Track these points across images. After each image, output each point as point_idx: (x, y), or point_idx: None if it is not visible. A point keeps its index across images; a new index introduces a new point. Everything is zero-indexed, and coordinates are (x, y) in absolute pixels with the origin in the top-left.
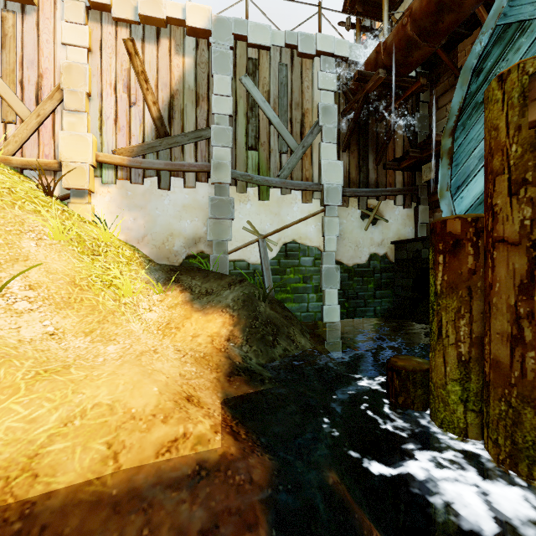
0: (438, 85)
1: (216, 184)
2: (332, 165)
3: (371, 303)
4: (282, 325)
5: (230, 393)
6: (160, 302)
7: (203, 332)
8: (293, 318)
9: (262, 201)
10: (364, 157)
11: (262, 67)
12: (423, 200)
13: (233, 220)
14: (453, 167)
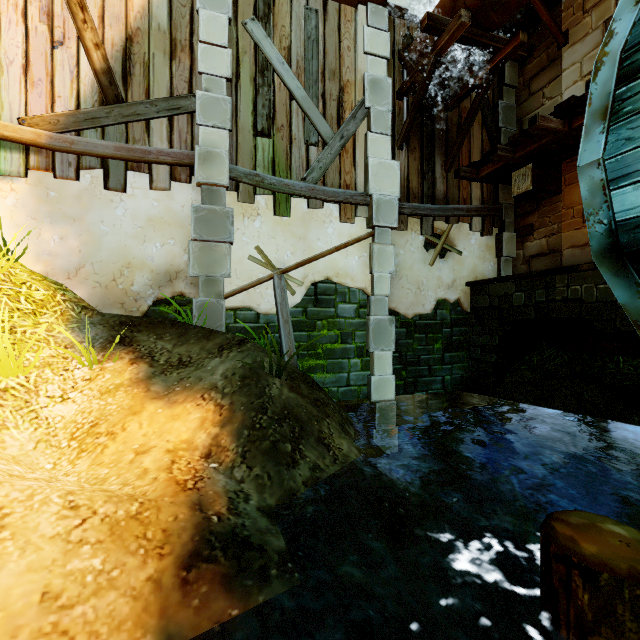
0: (530, 62)
1: (204, 186)
2: (384, 166)
3: (438, 371)
4: (310, 418)
5: (180, 628)
6: (87, 383)
7: (159, 441)
8: (327, 402)
9: (279, 217)
10: (429, 158)
11: (279, 9)
12: (508, 225)
13: (232, 245)
14: (611, 141)
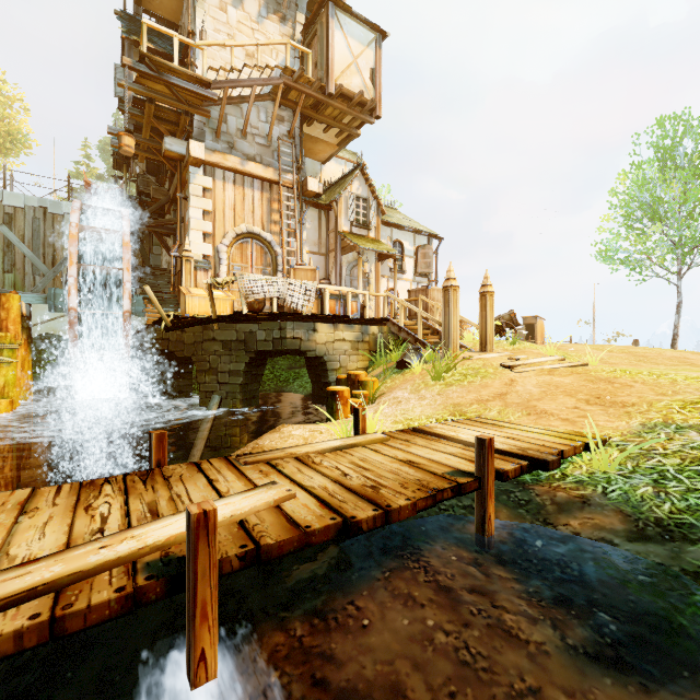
0: None
1: None
2: None
3: None
4: None
5: None
6: None
7: None
8: None
9: None
10: None
11: (18, 219)
12: None
13: None
14: None
